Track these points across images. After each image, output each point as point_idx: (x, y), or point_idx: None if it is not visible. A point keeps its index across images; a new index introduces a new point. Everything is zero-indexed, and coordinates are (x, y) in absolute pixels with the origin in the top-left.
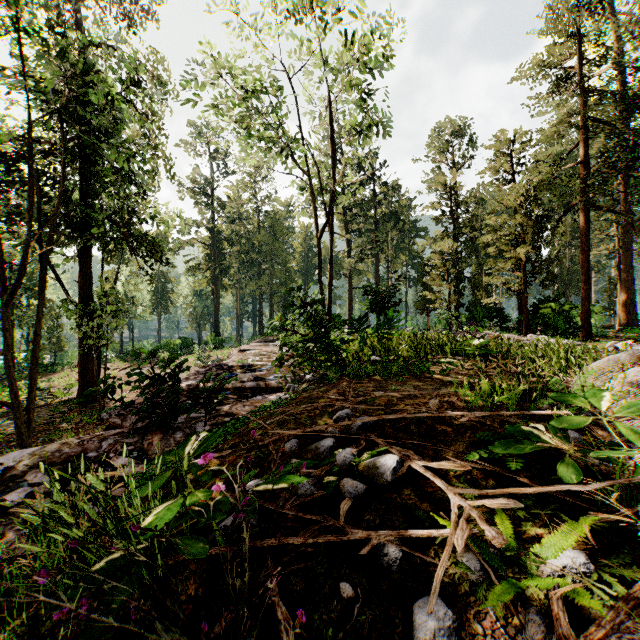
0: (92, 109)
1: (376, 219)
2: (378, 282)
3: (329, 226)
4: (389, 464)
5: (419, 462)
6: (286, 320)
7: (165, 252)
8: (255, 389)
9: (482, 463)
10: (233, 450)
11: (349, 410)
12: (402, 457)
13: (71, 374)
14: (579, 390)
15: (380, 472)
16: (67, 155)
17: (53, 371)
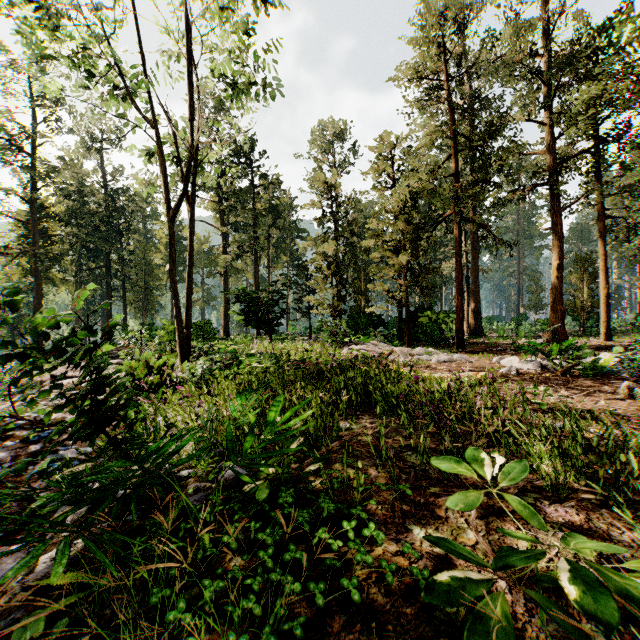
0: None
1: (255, 213)
2: (258, 283)
3: (189, 206)
4: None
5: None
6: None
7: None
8: None
9: None
10: None
11: None
12: None
13: None
14: None
15: None
16: None
17: None
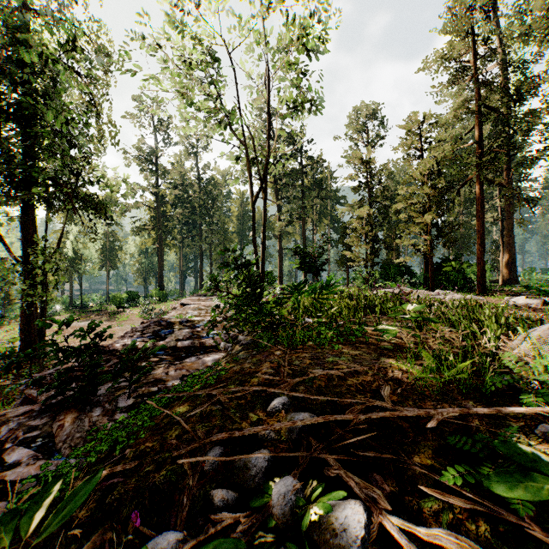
0: (28, 70)
1: (303, 188)
2: (305, 243)
3: (262, 192)
4: (353, 530)
5: (395, 519)
6: (219, 282)
7: (110, 213)
8: (189, 348)
9: (466, 494)
10: (140, 462)
11: (286, 398)
12: (366, 501)
13: (17, 328)
14: (536, 367)
15: (340, 543)
16: (0, 114)
17: (0, 324)
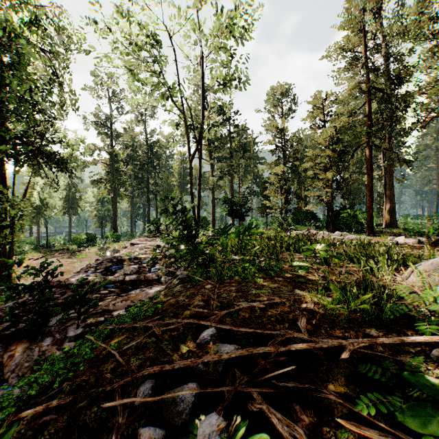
0: None
1: (231, 150)
2: (233, 194)
3: (198, 152)
4: None
5: None
6: (159, 226)
7: (70, 168)
8: (135, 281)
9: (379, 423)
10: (74, 397)
11: (214, 330)
12: None
13: None
14: (425, 298)
15: None
16: None
17: None
